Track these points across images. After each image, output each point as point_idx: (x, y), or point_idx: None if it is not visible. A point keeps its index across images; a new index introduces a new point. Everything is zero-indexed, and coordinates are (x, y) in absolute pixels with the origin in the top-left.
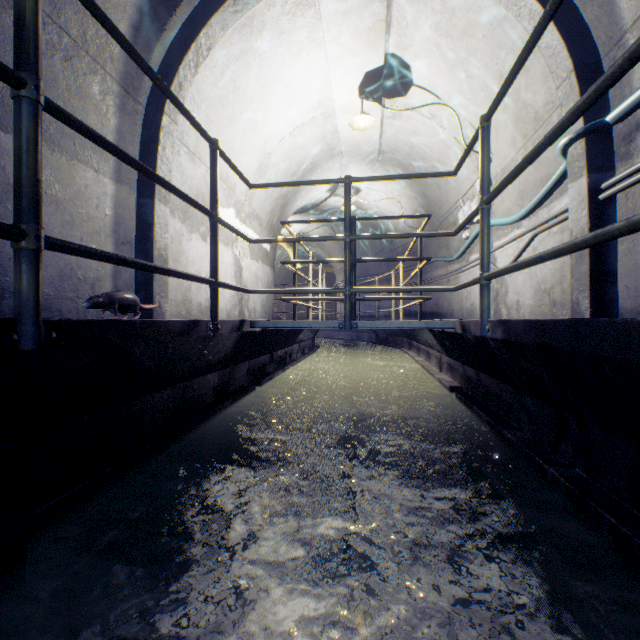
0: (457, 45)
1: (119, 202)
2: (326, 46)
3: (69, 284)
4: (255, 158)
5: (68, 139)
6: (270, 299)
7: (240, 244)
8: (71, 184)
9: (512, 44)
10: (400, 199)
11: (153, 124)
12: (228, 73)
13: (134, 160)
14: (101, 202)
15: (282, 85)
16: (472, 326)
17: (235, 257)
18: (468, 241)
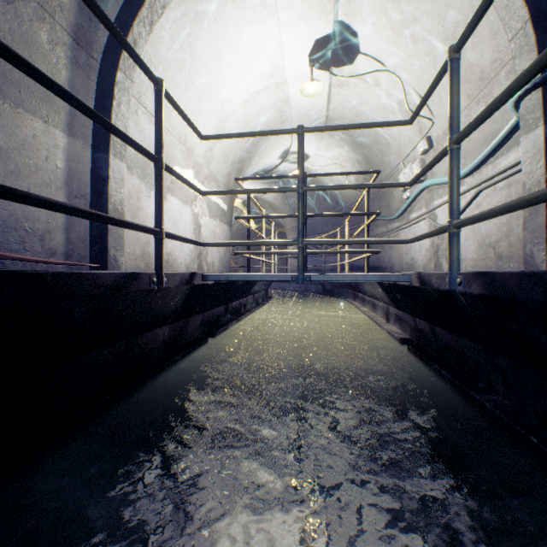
0: (404, 9)
1: (72, 155)
2: (278, 12)
3: (14, 236)
4: (212, 123)
5: (12, 86)
6: (227, 254)
7: (199, 203)
8: (16, 133)
9: (460, 3)
10: (345, 164)
11: (107, 79)
12: (184, 36)
13: (40, 73)
14: (51, 154)
15: (237, 52)
16: (434, 279)
17: (194, 215)
18: (409, 200)
